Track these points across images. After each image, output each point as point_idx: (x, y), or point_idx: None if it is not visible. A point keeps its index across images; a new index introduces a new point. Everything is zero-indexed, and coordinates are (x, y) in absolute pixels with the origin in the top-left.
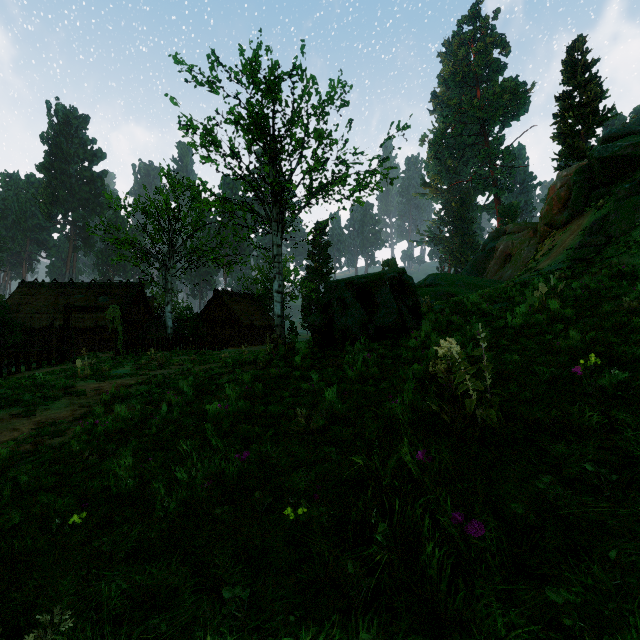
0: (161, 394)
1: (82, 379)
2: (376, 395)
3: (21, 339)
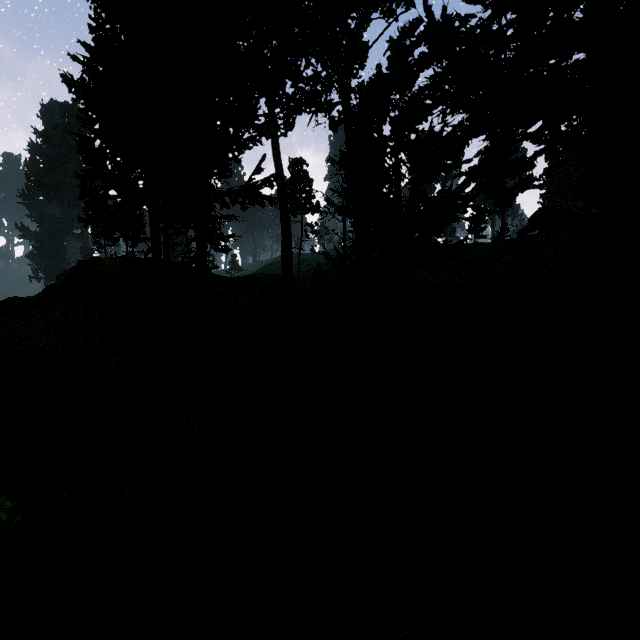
0: None
1: None
2: None
3: None
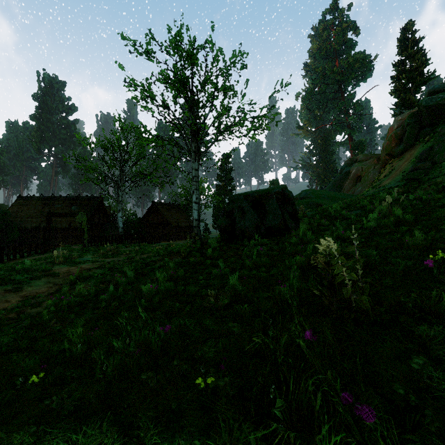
0: (112, 276)
1: (57, 264)
2: (267, 279)
3: (18, 236)
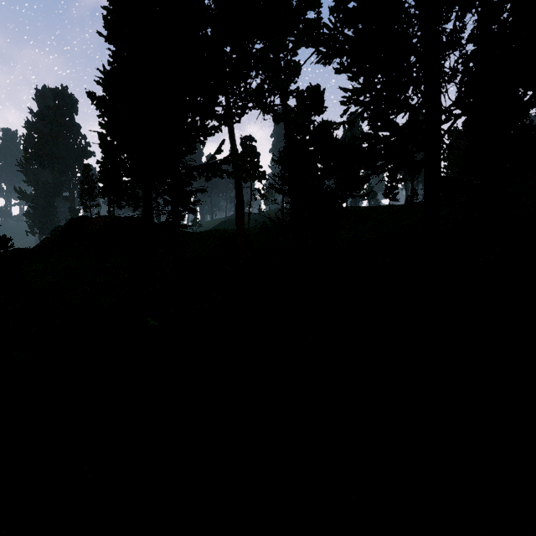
0: None
1: None
2: None
3: None
